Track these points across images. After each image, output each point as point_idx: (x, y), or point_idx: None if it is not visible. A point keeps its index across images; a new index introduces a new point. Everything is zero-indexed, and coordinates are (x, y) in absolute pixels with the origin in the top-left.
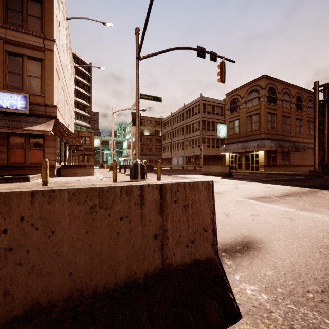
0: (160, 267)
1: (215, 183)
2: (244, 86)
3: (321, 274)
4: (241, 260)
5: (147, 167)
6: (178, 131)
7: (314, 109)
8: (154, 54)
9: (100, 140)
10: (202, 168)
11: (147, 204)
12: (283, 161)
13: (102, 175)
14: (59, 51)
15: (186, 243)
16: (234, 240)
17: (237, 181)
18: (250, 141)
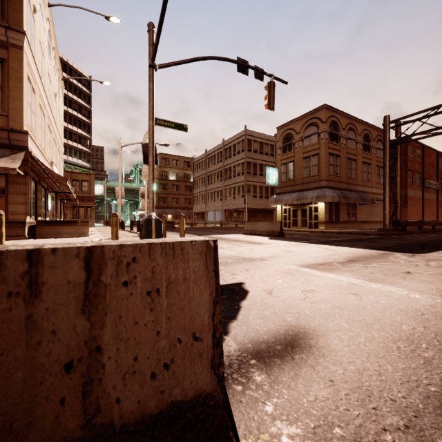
0: (78, 436)
1: (261, 245)
2: (300, 117)
3: (402, 391)
4: (281, 371)
5: (167, 224)
6: (214, 176)
7: (385, 151)
8: (177, 63)
9: (104, 185)
10: (246, 225)
11: (48, 295)
12: (348, 216)
13: (101, 235)
14: (34, 51)
15: (151, 372)
16: (274, 335)
17: (290, 243)
18: (308, 190)
